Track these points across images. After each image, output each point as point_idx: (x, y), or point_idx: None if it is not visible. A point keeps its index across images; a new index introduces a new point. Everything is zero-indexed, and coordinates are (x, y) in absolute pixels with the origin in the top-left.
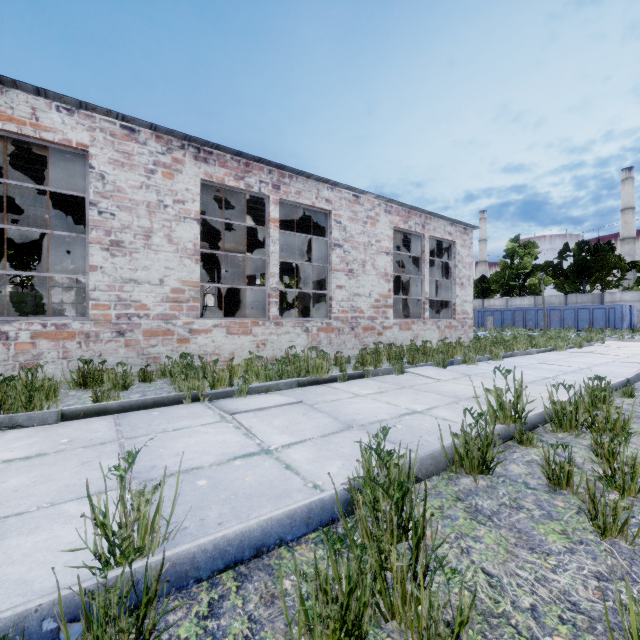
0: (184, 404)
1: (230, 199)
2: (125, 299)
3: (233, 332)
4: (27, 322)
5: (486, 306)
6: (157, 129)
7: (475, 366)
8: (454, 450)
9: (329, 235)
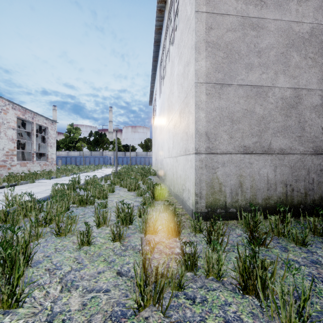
0: None
1: None
2: None
3: None
4: None
5: (58, 155)
6: None
7: (61, 178)
8: (67, 188)
9: None
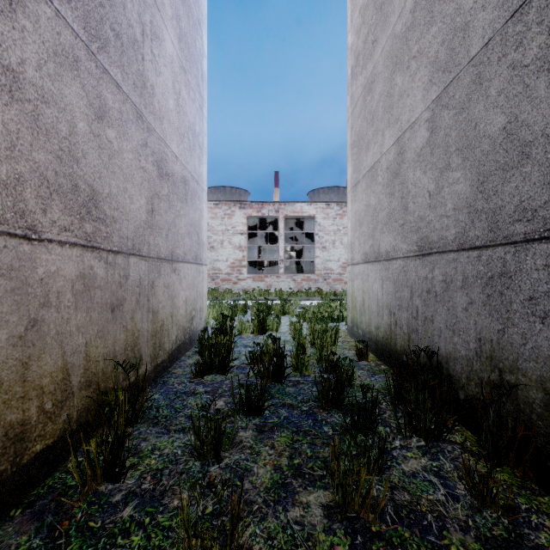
0: None
1: None
2: (326, 267)
3: None
4: (300, 275)
5: None
6: (337, 202)
7: None
8: None
9: None
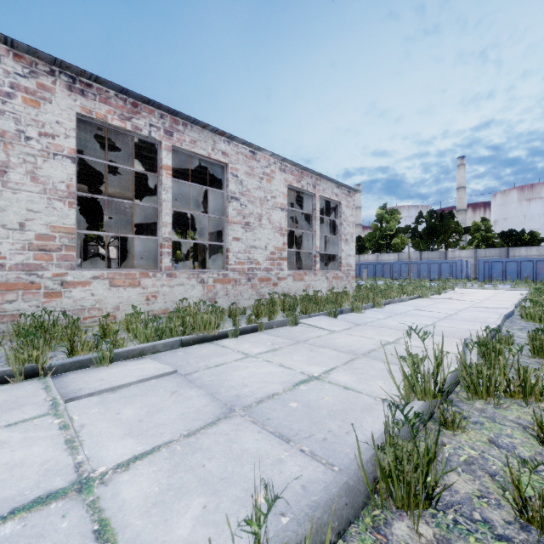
0: (12, 383)
1: (120, 144)
2: None
3: (118, 284)
4: None
5: (362, 260)
6: (15, 45)
7: (362, 314)
8: (379, 473)
9: (226, 188)
